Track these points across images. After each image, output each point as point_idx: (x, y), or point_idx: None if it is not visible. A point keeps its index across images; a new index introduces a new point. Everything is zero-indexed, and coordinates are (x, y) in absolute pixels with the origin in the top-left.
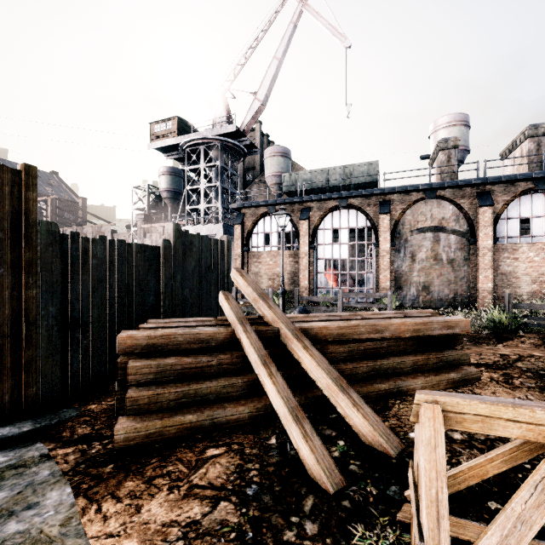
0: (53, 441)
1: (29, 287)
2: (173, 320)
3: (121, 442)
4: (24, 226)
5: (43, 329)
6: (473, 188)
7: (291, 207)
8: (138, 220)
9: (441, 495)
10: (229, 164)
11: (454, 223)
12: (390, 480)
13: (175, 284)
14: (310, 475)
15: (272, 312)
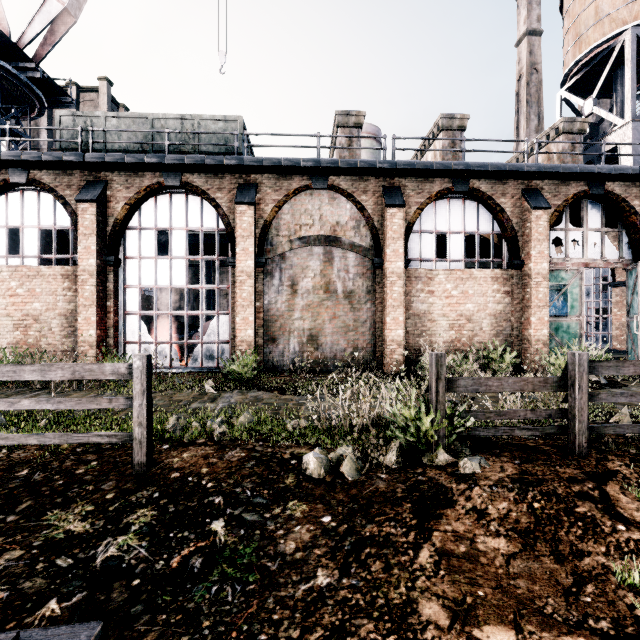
0: None
1: None
2: None
3: None
4: None
5: None
6: (378, 179)
7: (65, 175)
8: None
9: None
10: None
11: (353, 232)
12: None
13: None
14: None
15: None
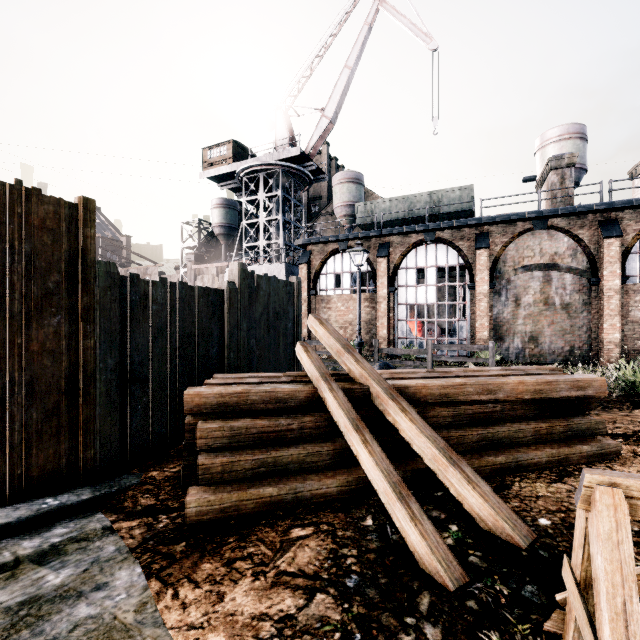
0: (114, 512)
1: (87, 336)
2: (242, 375)
3: (193, 516)
4: (81, 268)
5: (102, 384)
6: (594, 215)
7: (367, 242)
8: (188, 261)
9: (630, 606)
10: (292, 194)
11: (570, 259)
12: (523, 578)
13: (241, 334)
14: (421, 566)
15: (360, 367)
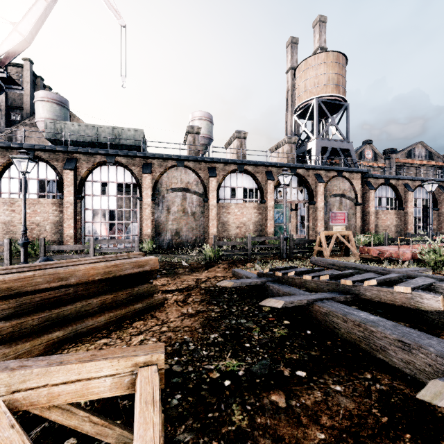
0: None
1: None
2: None
3: None
4: None
5: None
6: (206, 164)
7: (55, 155)
8: None
9: None
10: None
11: (195, 186)
12: None
13: None
14: None
15: None
